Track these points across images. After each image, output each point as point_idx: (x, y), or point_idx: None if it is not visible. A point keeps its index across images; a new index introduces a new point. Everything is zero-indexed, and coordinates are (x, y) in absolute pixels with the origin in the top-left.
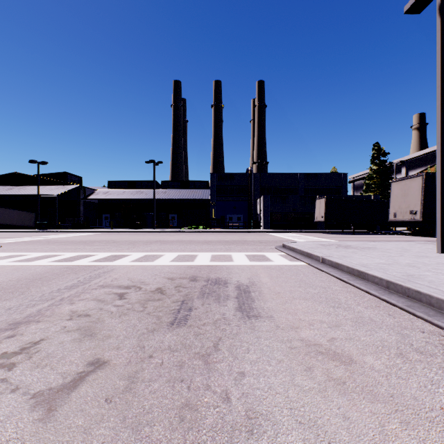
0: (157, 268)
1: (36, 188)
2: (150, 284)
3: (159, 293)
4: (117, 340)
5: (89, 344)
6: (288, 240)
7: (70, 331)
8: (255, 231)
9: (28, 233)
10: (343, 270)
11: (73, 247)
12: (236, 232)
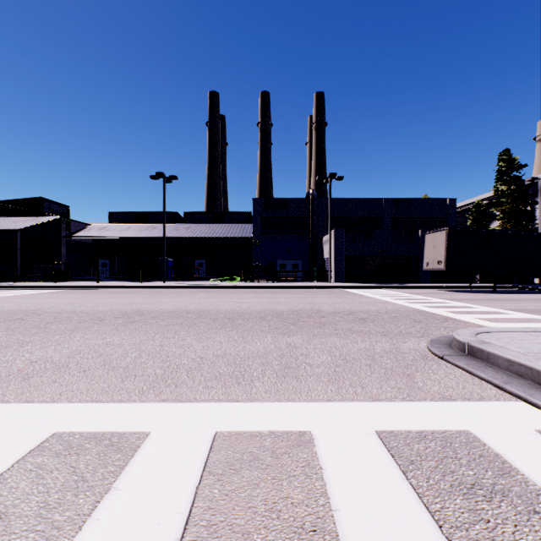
0: None
1: None
2: None
3: None
4: None
5: None
6: (411, 310)
7: None
8: (325, 286)
9: None
10: None
11: None
12: (294, 288)
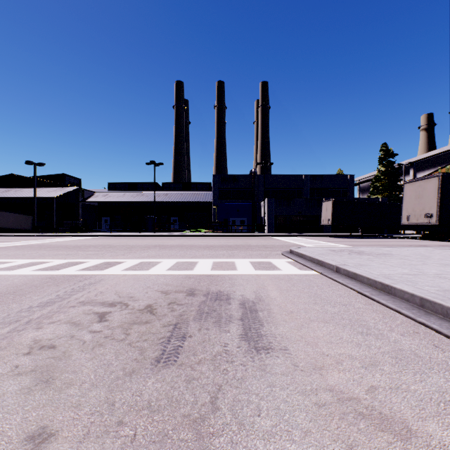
0: (151, 278)
1: (33, 190)
2: (140, 299)
3: (149, 312)
4: (80, 390)
5: (40, 398)
6: (295, 244)
7: (21, 373)
8: (259, 235)
9: (23, 237)
10: (362, 281)
11: (65, 252)
12: (240, 236)
